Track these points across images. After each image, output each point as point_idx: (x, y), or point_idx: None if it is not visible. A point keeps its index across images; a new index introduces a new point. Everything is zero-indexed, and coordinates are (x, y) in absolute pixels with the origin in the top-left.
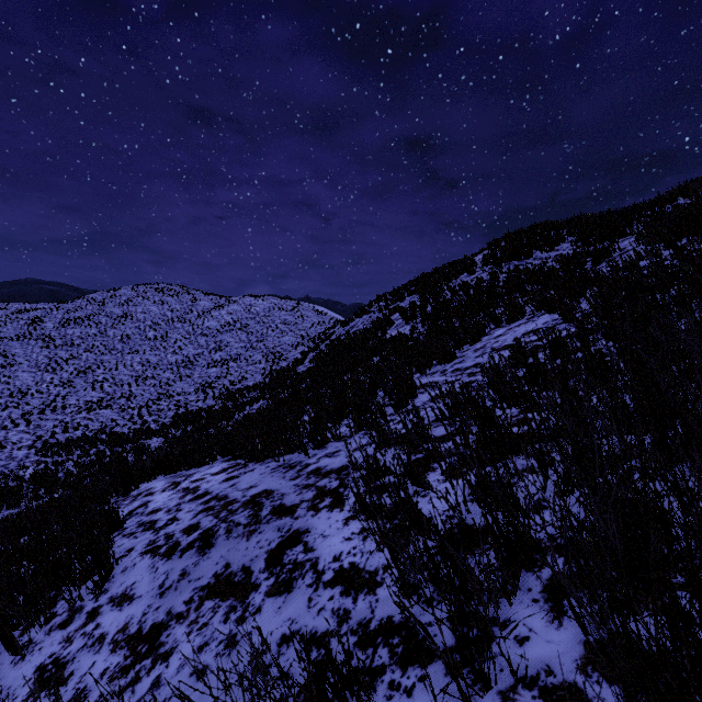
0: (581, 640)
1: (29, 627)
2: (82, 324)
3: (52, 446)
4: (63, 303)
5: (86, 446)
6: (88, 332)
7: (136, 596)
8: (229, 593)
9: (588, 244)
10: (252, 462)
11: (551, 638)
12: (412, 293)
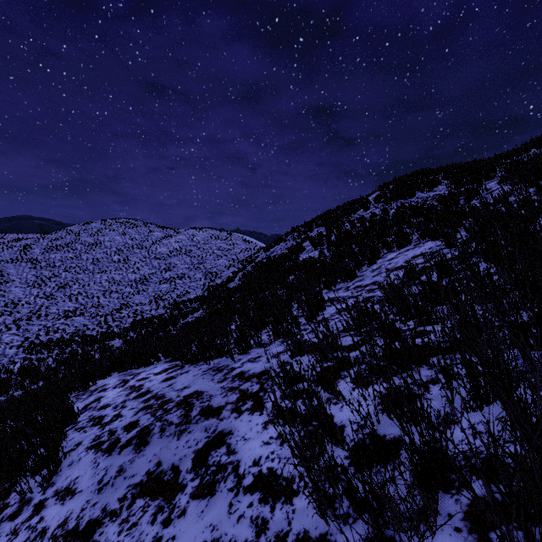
0: None
1: None
2: (62, 250)
3: (36, 346)
4: (47, 233)
5: (63, 346)
6: (66, 256)
7: (78, 490)
8: (158, 493)
9: (460, 185)
10: (188, 364)
11: None
12: (319, 225)
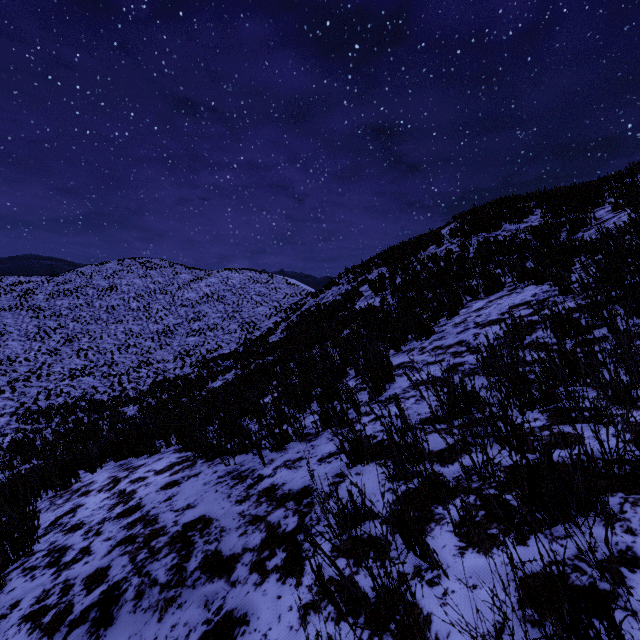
0: None
1: None
2: (71, 295)
3: (33, 414)
4: (54, 276)
5: (65, 414)
6: (75, 303)
7: None
8: None
9: (559, 215)
10: (202, 458)
11: None
12: (380, 266)
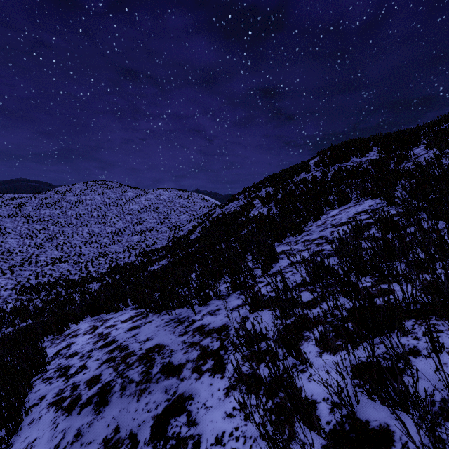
0: None
1: None
2: (51, 207)
3: (26, 288)
4: (38, 193)
5: (49, 289)
6: (54, 212)
7: None
8: None
9: (389, 151)
10: (152, 312)
11: None
12: (267, 186)
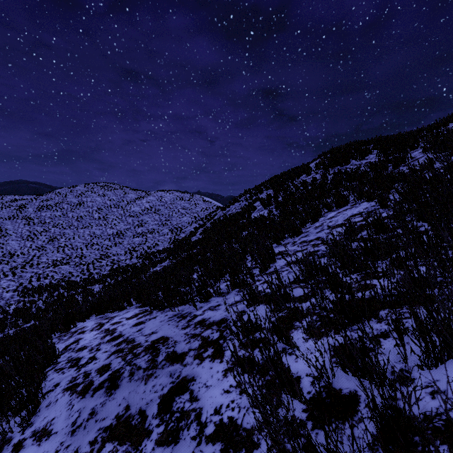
0: None
1: None
2: (52, 209)
3: (29, 290)
4: (39, 195)
5: (51, 290)
6: (55, 214)
7: (53, 432)
8: (126, 437)
9: (388, 154)
10: (156, 309)
11: None
12: (268, 188)
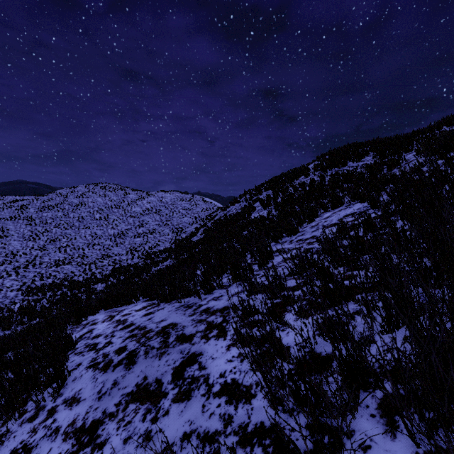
0: (413, 451)
1: (7, 420)
2: (53, 209)
3: (32, 289)
4: (40, 196)
5: (54, 289)
6: (56, 215)
7: (82, 399)
8: (146, 399)
9: (384, 156)
10: (163, 302)
11: (388, 448)
12: (268, 189)
